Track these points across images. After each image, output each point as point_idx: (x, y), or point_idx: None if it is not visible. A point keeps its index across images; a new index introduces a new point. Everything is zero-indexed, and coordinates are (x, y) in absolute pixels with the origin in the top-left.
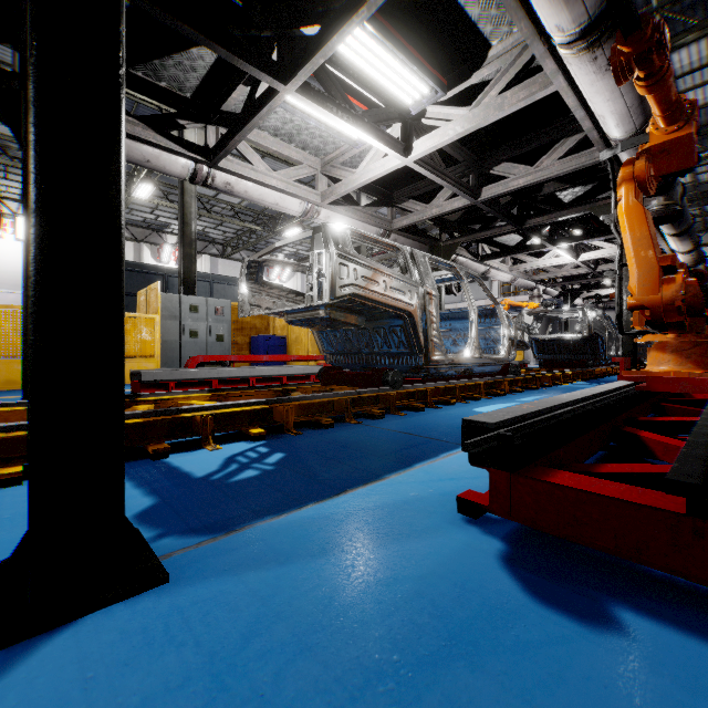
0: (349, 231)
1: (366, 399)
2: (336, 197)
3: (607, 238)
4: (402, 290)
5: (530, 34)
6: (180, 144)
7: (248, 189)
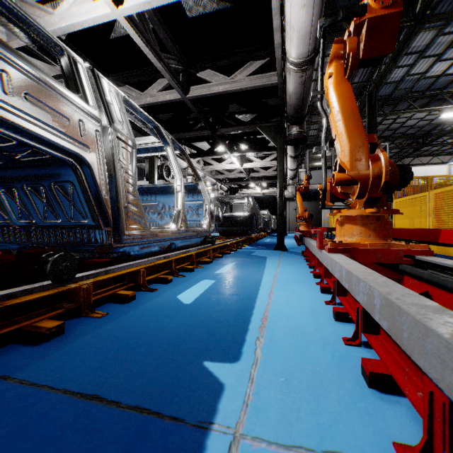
0: None
1: (34, 302)
2: None
3: (256, 157)
4: (98, 130)
5: None
6: None
7: None
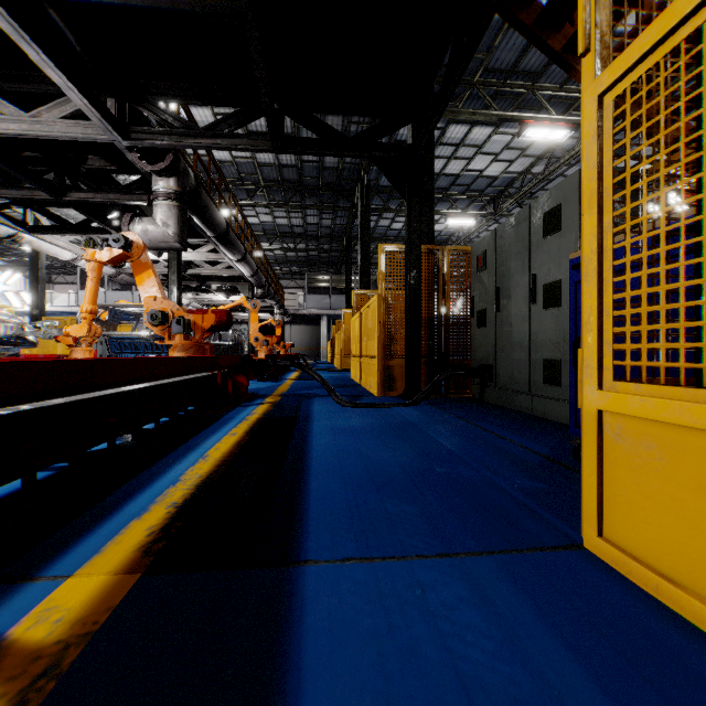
0: None
1: None
2: None
3: None
4: None
5: (222, 253)
6: (13, 221)
7: (43, 245)
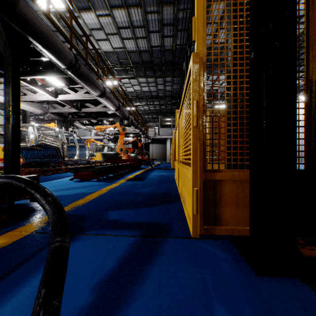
0: (40, 126)
1: (44, 171)
2: (25, 100)
3: None
4: (56, 141)
5: (88, 91)
6: None
7: None
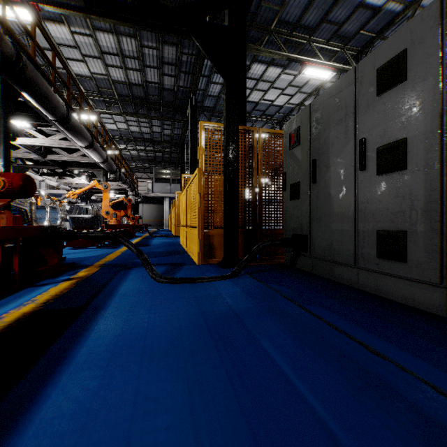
0: None
1: None
2: None
3: None
4: (24, 202)
5: (71, 139)
6: None
7: None
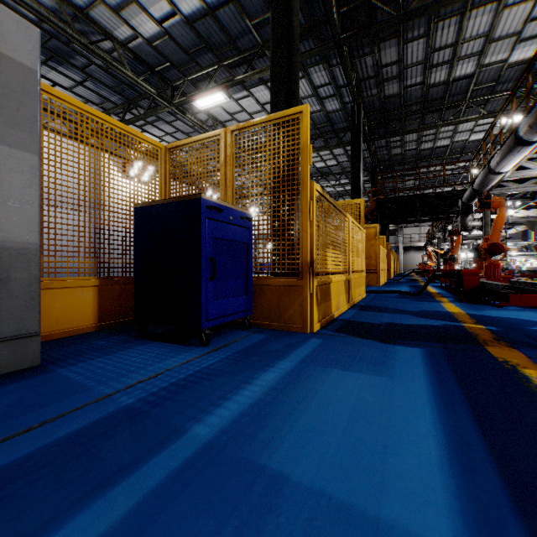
0: None
1: None
2: None
3: None
4: None
5: (514, 167)
6: None
7: None
